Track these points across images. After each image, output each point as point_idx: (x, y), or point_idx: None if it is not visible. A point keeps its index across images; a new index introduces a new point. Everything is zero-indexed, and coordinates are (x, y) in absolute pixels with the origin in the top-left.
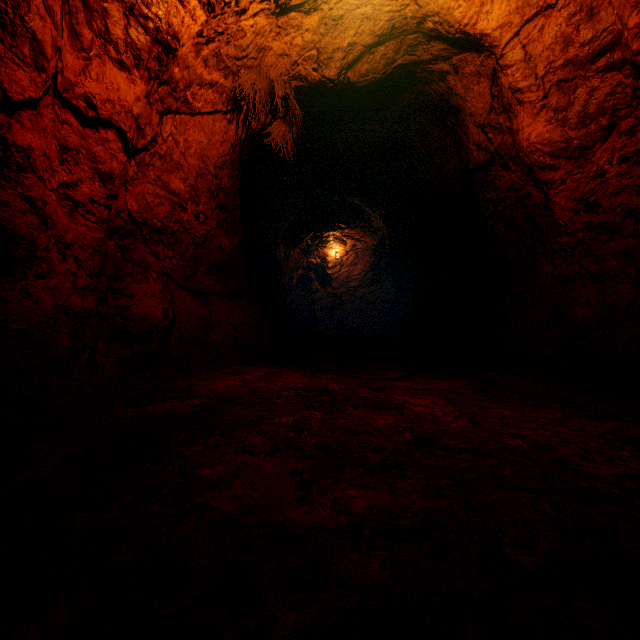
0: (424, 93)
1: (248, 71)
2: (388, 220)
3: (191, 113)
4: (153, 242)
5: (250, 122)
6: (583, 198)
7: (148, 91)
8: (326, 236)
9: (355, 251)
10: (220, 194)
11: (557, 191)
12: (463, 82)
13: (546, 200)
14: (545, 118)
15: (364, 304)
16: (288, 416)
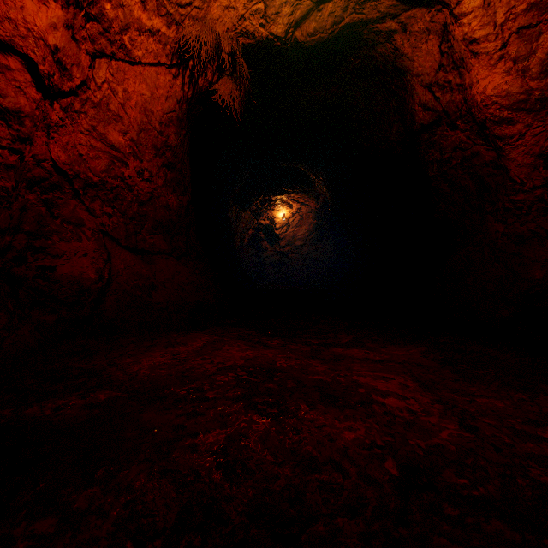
0: (369, 57)
1: (193, 22)
2: (331, 184)
3: (130, 61)
4: (88, 197)
5: (197, 79)
6: (543, 153)
7: (68, 20)
8: (274, 200)
9: (300, 214)
10: (167, 152)
11: (514, 146)
12: (411, 41)
13: (496, 158)
14: (503, 69)
15: (308, 261)
16: (218, 428)
